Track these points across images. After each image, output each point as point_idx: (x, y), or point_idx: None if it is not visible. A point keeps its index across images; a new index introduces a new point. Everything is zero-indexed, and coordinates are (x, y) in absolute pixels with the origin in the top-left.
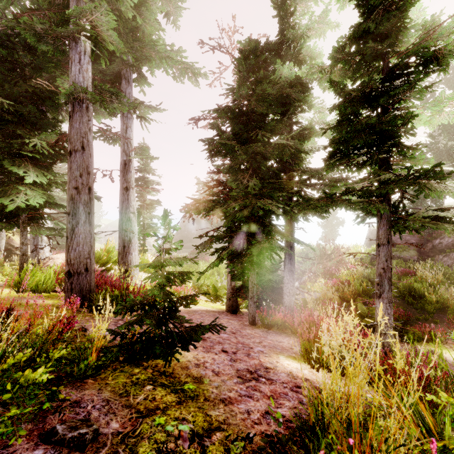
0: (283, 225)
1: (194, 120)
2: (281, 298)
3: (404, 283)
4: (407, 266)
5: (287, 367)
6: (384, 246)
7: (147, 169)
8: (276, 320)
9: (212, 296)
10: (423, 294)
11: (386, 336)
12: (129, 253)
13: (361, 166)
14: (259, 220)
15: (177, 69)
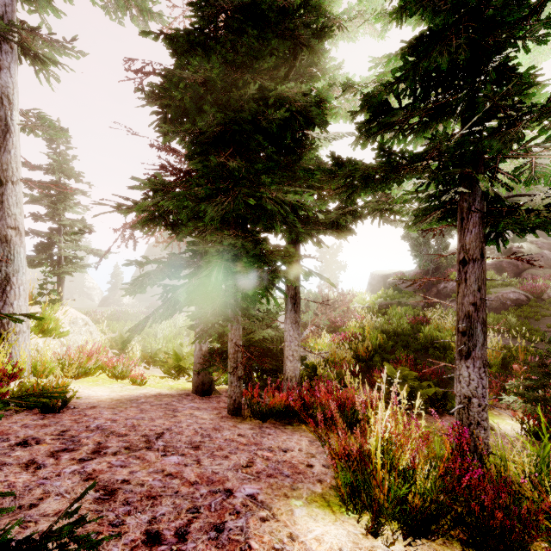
0: (286, 245)
1: (136, 71)
2: (280, 364)
3: (426, 333)
4: (416, 314)
5: None
6: (475, 263)
7: (66, 170)
8: (275, 405)
9: (173, 368)
10: (447, 345)
11: (480, 429)
12: (5, 303)
13: (425, 128)
14: (247, 235)
15: None
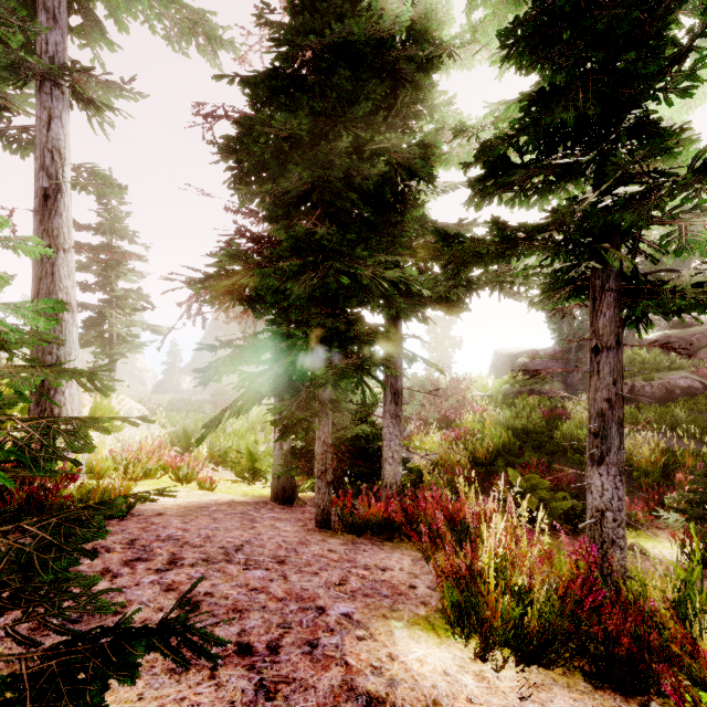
0: (384, 325)
1: (205, 115)
2: (377, 468)
3: (564, 430)
4: (553, 405)
5: (421, 675)
6: (609, 351)
7: (119, 230)
8: (371, 517)
9: (246, 470)
10: None
11: (615, 548)
12: (56, 391)
13: (551, 188)
14: (338, 313)
15: (173, 22)
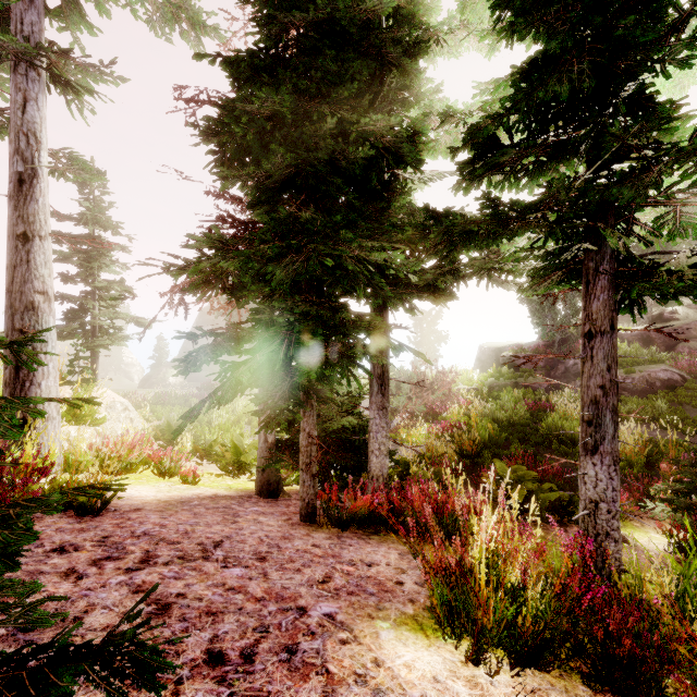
0: (371, 313)
1: (187, 100)
2: (363, 460)
3: (549, 422)
4: (537, 398)
5: (409, 683)
6: (603, 336)
7: (102, 221)
8: (357, 510)
9: (231, 464)
10: (576, 437)
11: (609, 540)
12: (32, 383)
13: (542, 170)
14: (323, 301)
15: (156, 7)
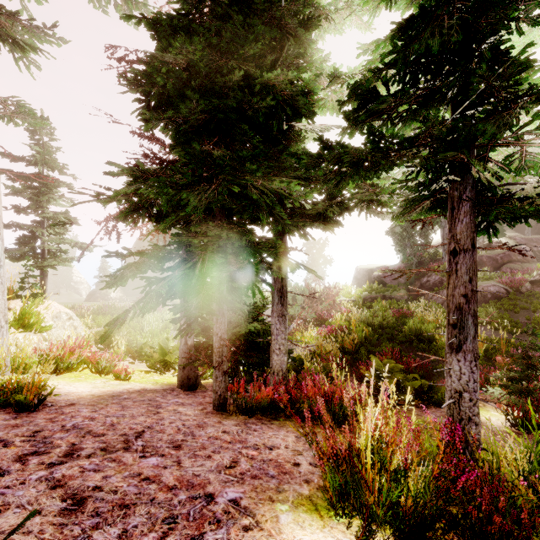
0: (272, 237)
1: (119, 59)
2: (266, 358)
3: (410, 325)
4: (400, 307)
5: None
6: (466, 253)
7: (50, 162)
8: (261, 400)
9: (158, 362)
10: (431, 337)
11: (471, 424)
12: None
13: (414, 116)
14: (233, 227)
15: None
